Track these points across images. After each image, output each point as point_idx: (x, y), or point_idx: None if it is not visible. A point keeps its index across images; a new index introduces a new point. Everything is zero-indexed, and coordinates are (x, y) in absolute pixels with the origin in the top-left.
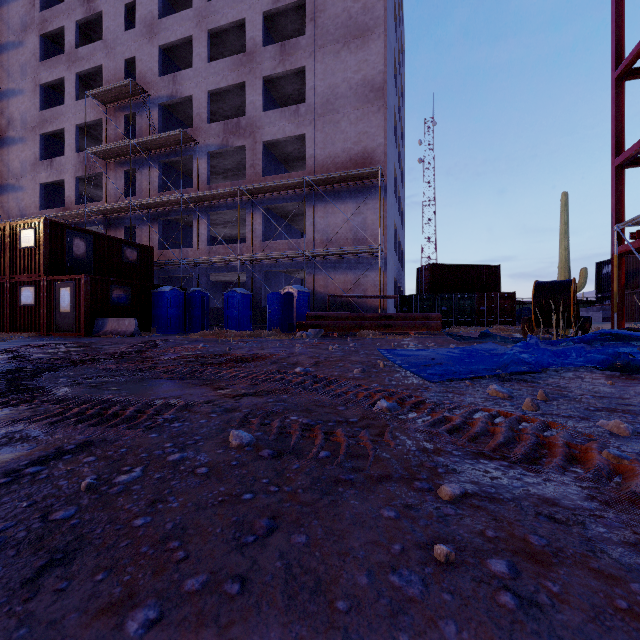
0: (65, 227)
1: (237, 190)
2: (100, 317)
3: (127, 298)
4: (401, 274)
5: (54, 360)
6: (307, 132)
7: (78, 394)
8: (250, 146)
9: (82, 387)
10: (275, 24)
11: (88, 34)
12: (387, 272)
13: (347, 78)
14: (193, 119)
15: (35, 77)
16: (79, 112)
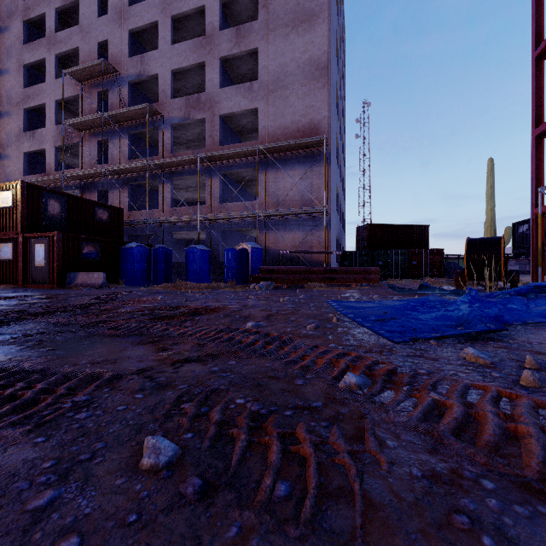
0: (41, 189)
1: (197, 157)
2: (72, 271)
3: (97, 253)
4: (342, 233)
5: (11, 313)
6: (260, 106)
7: (2, 357)
8: (209, 119)
9: (15, 347)
10: (231, 11)
11: (66, 21)
12: (331, 230)
13: (295, 58)
14: (158, 95)
15: (19, 58)
16: (58, 89)
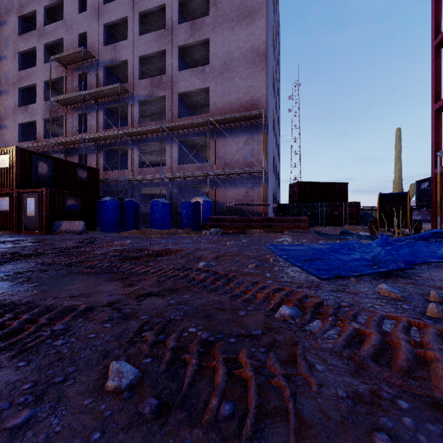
0: (32, 153)
1: (160, 127)
2: (57, 219)
3: (78, 206)
4: (277, 189)
5: (6, 254)
6: (210, 86)
7: None
8: (169, 96)
9: (7, 283)
10: (187, 8)
11: (53, 16)
12: (268, 187)
13: (239, 46)
14: (128, 76)
15: (15, 47)
16: (46, 72)
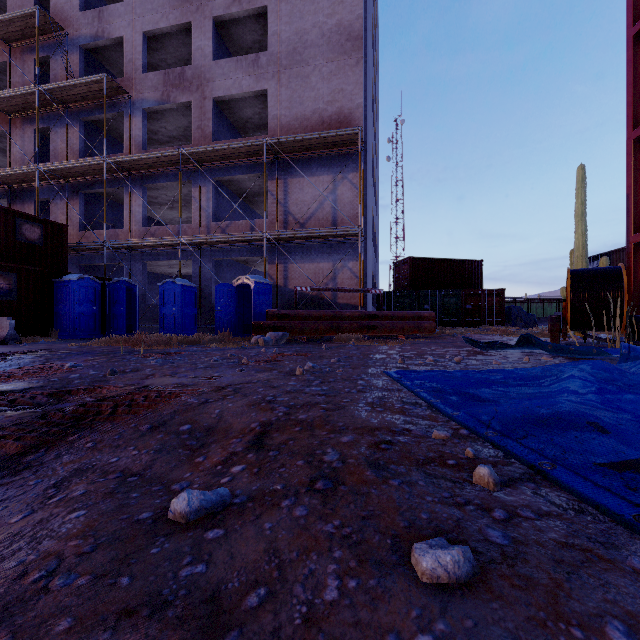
0: None
1: (179, 155)
2: None
3: (10, 289)
4: (376, 269)
5: None
6: (269, 87)
7: None
8: (197, 103)
9: None
10: None
11: None
12: (367, 262)
13: (318, 22)
14: (124, 66)
15: None
16: None
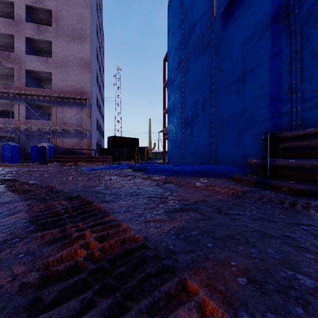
0: None
1: (9, 91)
2: None
3: None
4: (101, 139)
5: None
6: (53, 72)
7: None
8: (17, 69)
9: None
10: (33, 11)
11: None
12: (92, 139)
13: (73, 54)
14: None
15: None
16: None
